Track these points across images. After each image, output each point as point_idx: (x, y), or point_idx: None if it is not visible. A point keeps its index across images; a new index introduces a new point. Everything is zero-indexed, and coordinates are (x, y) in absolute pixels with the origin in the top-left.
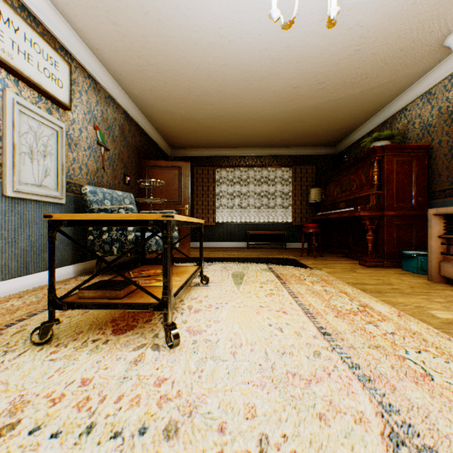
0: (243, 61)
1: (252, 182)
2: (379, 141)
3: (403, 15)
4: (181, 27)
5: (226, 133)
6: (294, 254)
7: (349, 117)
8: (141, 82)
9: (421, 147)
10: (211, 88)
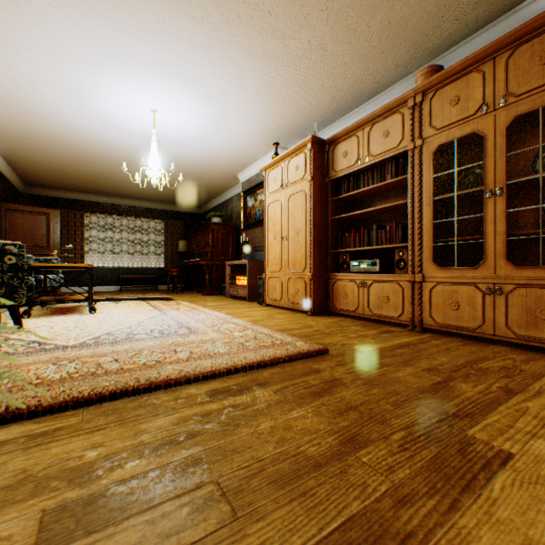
0: (119, 156)
1: (126, 229)
2: (216, 217)
3: (213, 164)
4: (72, 133)
5: (99, 185)
6: (164, 292)
7: (203, 194)
8: (16, 143)
9: (234, 226)
10: (90, 160)
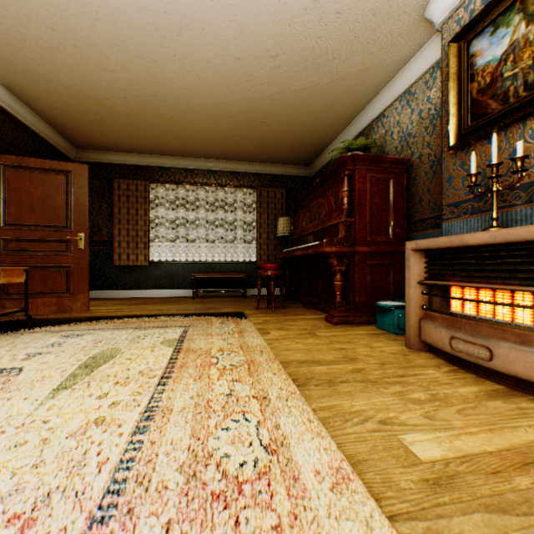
0: None
1: (204, 206)
2: (352, 152)
3: None
4: None
5: (155, 129)
6: (251, 306)
7: (320, 122)
8: None
9: (400, 162)
10: (98, 34)
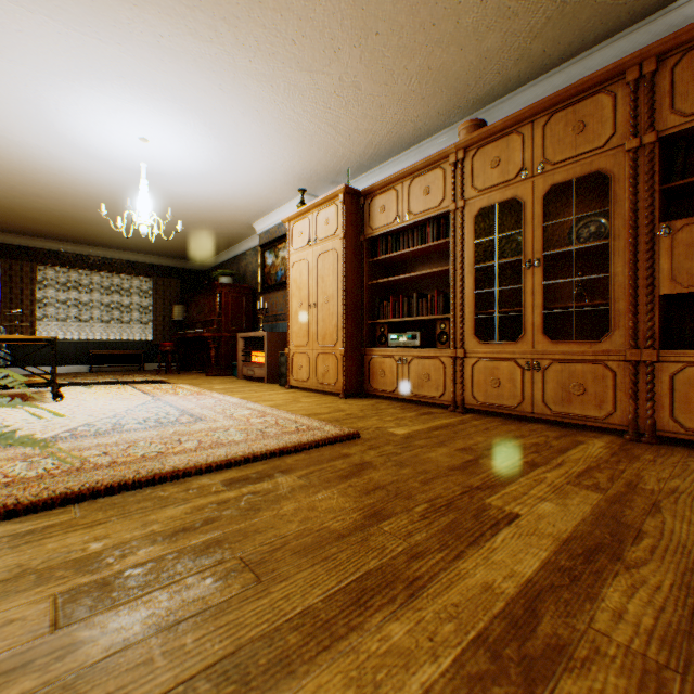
0: (91, 191)
1: (98, 289)
2: (225, 276)
3: (221, 209)
4: (23, 158)
5: (59, 228)
6: (153, 373)
7: (208, 245)
8: None
9: (249, 288)
10: (48, 195)
